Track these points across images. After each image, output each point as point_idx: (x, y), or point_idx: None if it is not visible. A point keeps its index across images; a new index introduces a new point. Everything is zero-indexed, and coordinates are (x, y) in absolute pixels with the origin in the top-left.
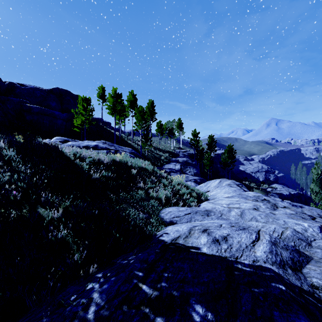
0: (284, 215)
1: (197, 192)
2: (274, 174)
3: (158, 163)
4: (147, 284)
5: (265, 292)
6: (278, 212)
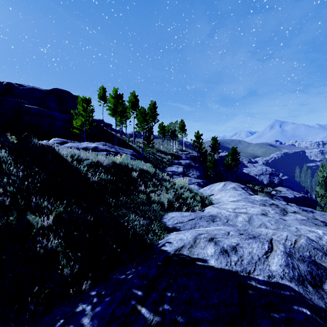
0: (295, 221)
1: (201, 196)
2: (278, 177)
3: (160, 165)
4: (147, 306)
5: (287, 318)
6: (288, 217)
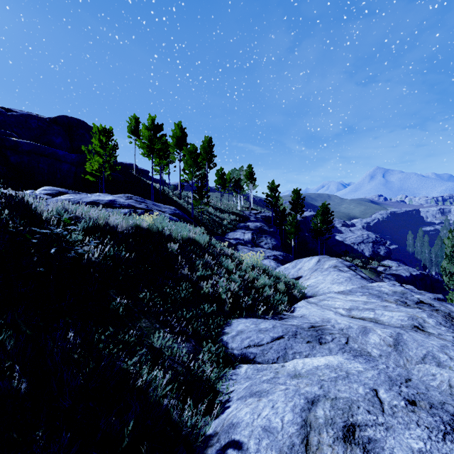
0: None
1: (285, 281)
2: (385, 246)
3: (219, 230)
4: None
5: None
6: None
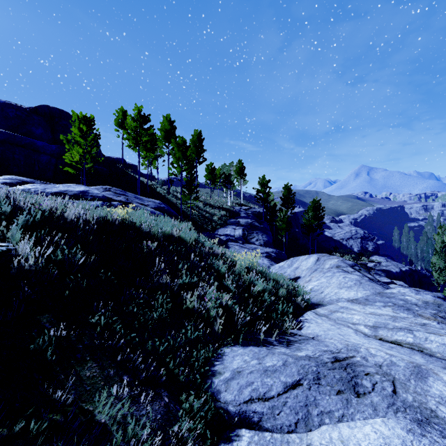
0: None
1: (284, 284)
2: (373, 242)
3: (208, 226)
4: None
5: None
6: None
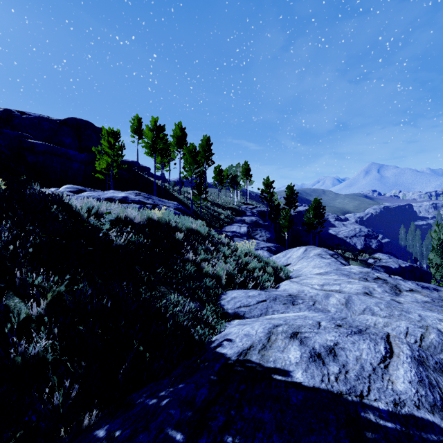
0: (414, 304)
1: (274, 266)
2: (377, 240)
3: (216, 224)
4: None
5: None
6: (404, 298)
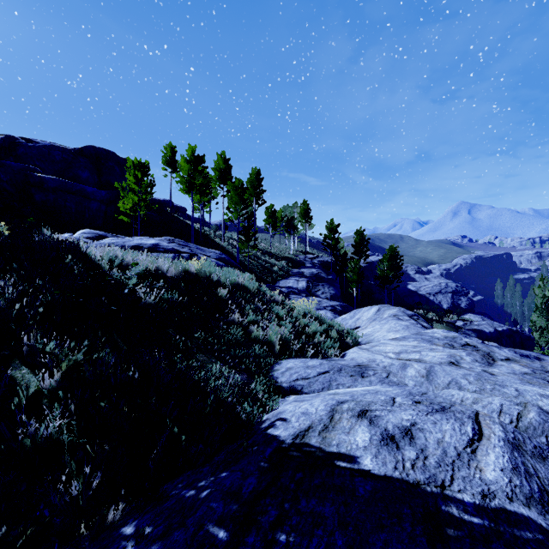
0: (511, 376)
1: (339, 329)
2: (467, 297)
3: (268, 277)
4: None
5: None
6: (498, 369)
